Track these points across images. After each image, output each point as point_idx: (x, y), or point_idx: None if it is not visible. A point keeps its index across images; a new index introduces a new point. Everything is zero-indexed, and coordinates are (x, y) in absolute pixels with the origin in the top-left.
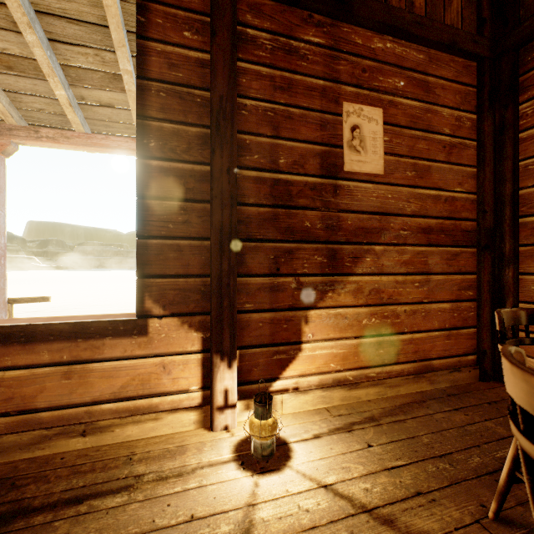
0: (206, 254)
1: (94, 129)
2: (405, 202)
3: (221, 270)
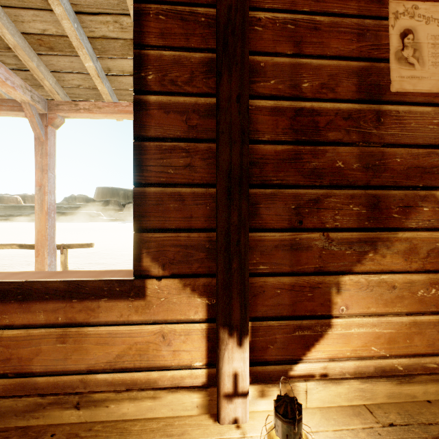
0: (211, 203)
1: (121, 99)
2: None
3: (229, 223)
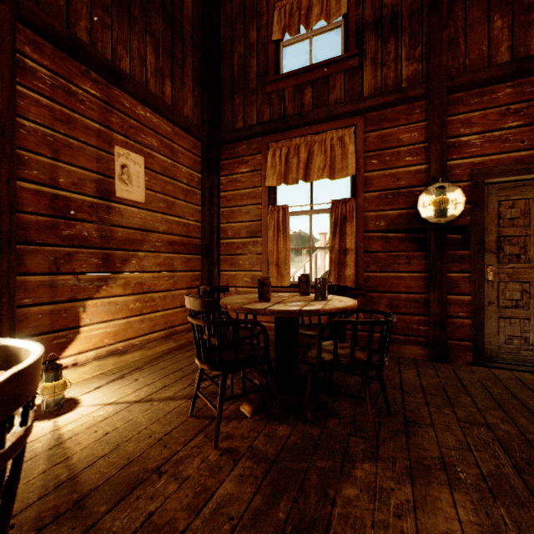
0: None
1: None
2: (160, 223)
3: None
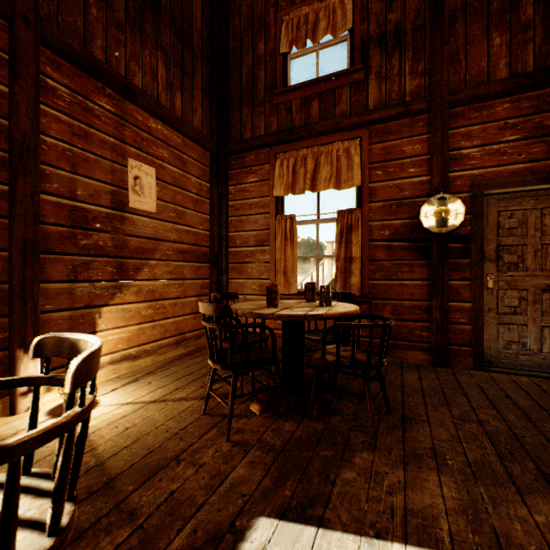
0: (4, 263)
1: None
2: (170, 233)
3: (25, 278)
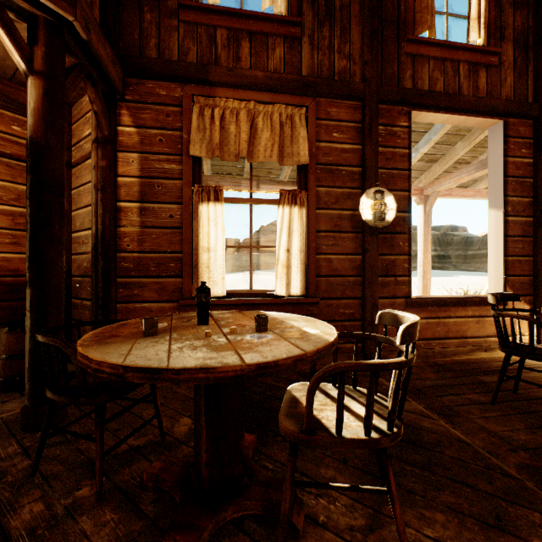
0: (531, 264)
1: None
2: None
3: None
